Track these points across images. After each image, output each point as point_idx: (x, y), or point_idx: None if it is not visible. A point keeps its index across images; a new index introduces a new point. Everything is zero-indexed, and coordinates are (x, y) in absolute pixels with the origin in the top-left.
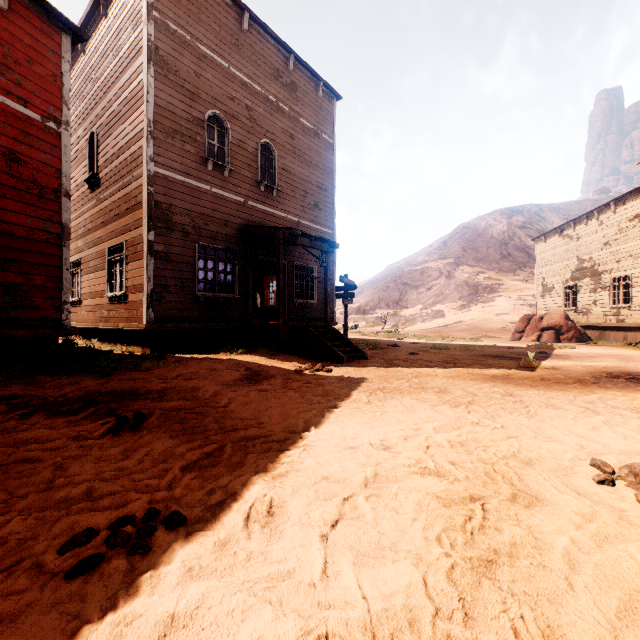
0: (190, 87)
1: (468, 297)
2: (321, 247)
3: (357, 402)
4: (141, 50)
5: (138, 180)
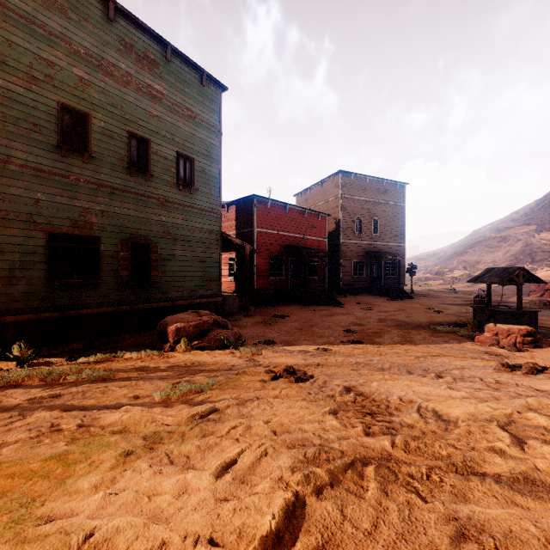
0: (351, 212)
1: (539, 261)
2: (396, 258)
3: (399, 304)
4: (338, 206)
5: (336, 244)
